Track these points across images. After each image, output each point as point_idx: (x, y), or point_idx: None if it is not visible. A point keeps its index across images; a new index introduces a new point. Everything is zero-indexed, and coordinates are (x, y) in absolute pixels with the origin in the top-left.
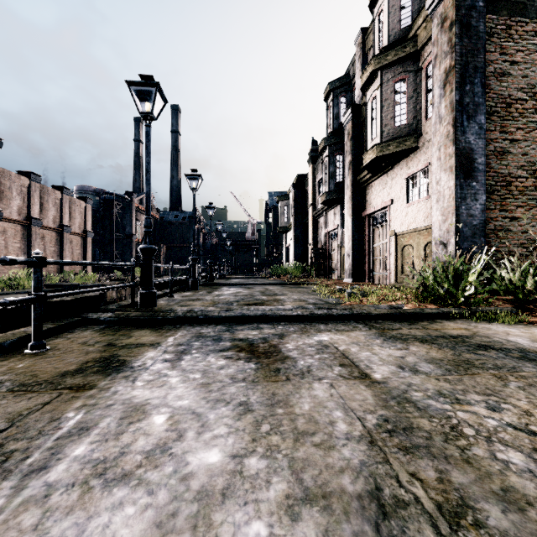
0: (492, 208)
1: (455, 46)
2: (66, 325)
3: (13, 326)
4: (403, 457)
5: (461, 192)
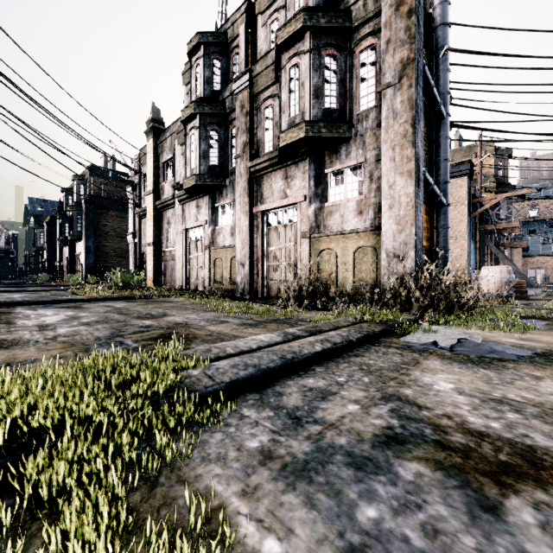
0: (102, 260)
1: (85, 220)
2: None
3: None
4: None
5: (87, 257)
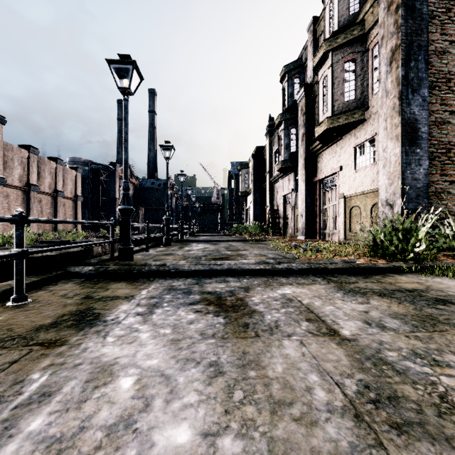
0: (433, 173)
1: (400, 27)
2: (50, 278)
3: (2, 279)
4: (397, 439)
5: (407, 158)
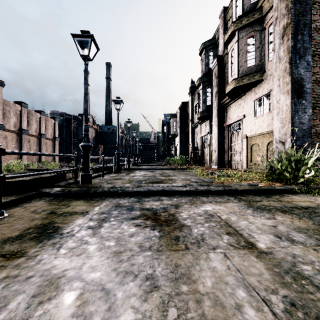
0: (314, 118)
1: (290, 9)
2: (26, 197)
3: None
4: None
5: (295, 107)
